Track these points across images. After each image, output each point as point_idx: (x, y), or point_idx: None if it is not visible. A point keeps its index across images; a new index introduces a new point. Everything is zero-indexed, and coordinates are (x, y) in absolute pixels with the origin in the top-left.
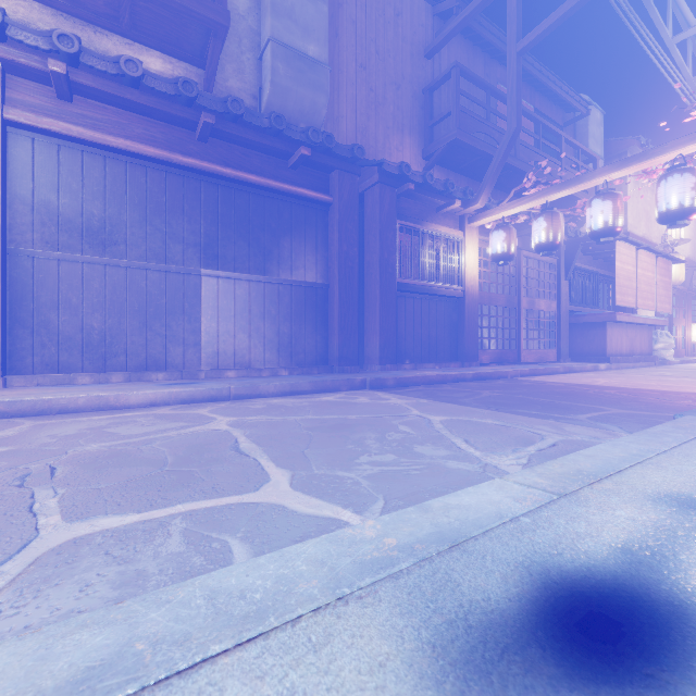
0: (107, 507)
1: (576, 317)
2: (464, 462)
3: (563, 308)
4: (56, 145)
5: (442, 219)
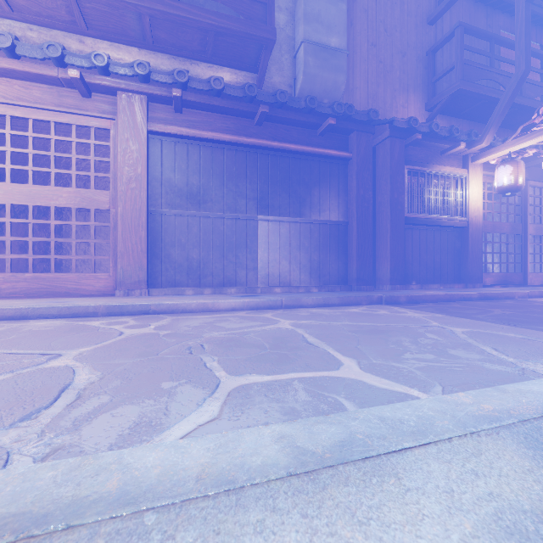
0: (247, 370)
1: None
2: (501, 365)
3: None
4: (173, 142)
5: (445, 160)
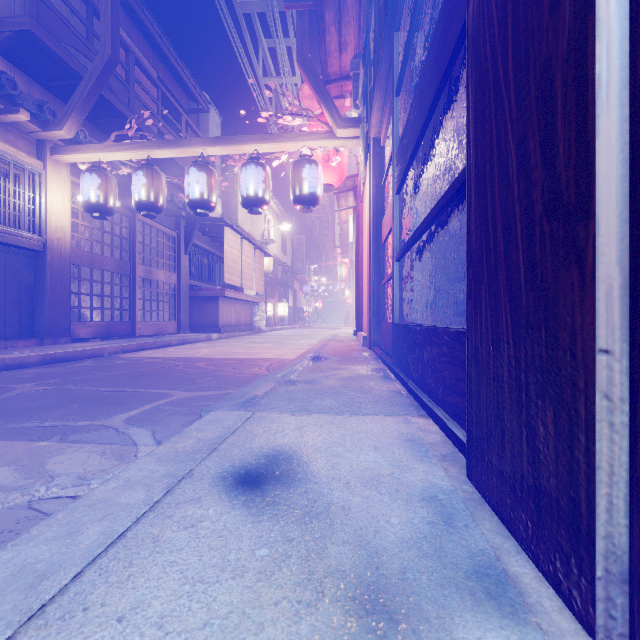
0: None
1: (195, 290)
2: None
3: (184, 281)
4: None
5: None
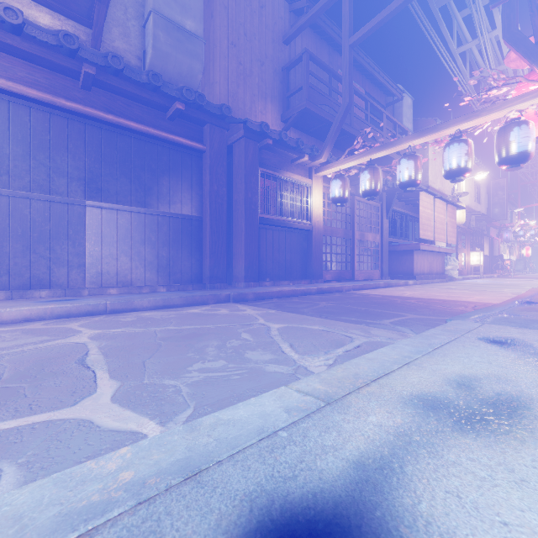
0: None
1: (394, 246)
2: (282, 365)
3: (385, 239)
4: None
5: (295, 169)
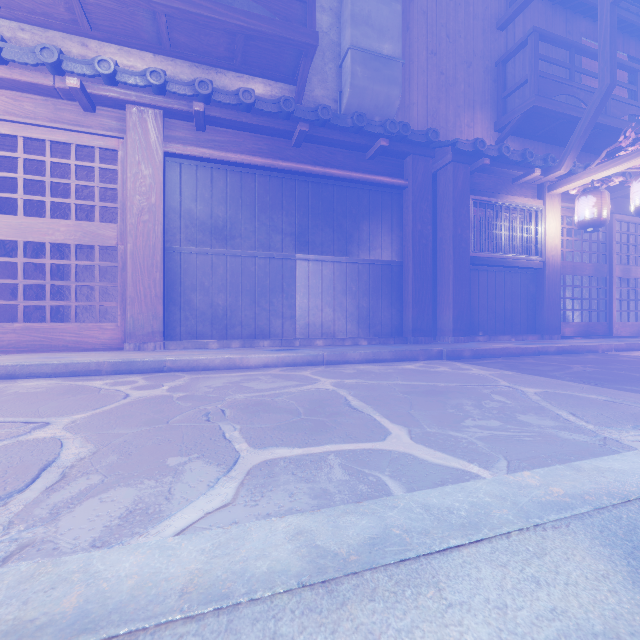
0: (275, 441)
1: None
2: (579, 434)
3: None
4: (194, 166)
5: (518, 189)
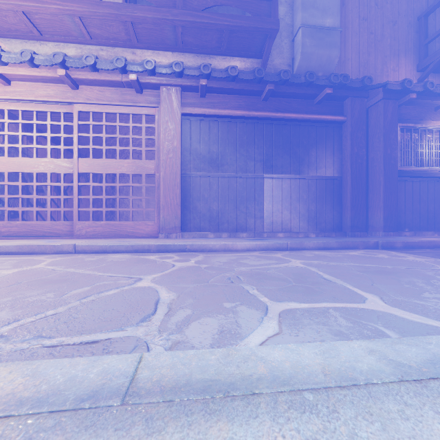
0: (284, 298)
1: None
2: None
3: None
4: (199, 120)
5: (439, 115)
